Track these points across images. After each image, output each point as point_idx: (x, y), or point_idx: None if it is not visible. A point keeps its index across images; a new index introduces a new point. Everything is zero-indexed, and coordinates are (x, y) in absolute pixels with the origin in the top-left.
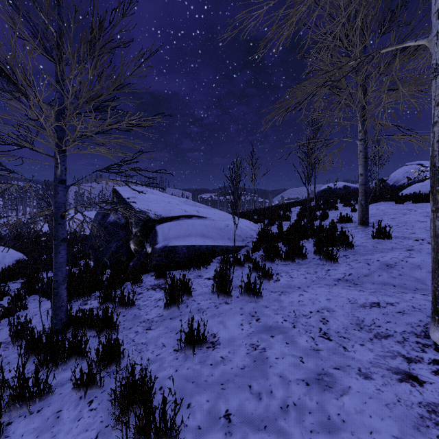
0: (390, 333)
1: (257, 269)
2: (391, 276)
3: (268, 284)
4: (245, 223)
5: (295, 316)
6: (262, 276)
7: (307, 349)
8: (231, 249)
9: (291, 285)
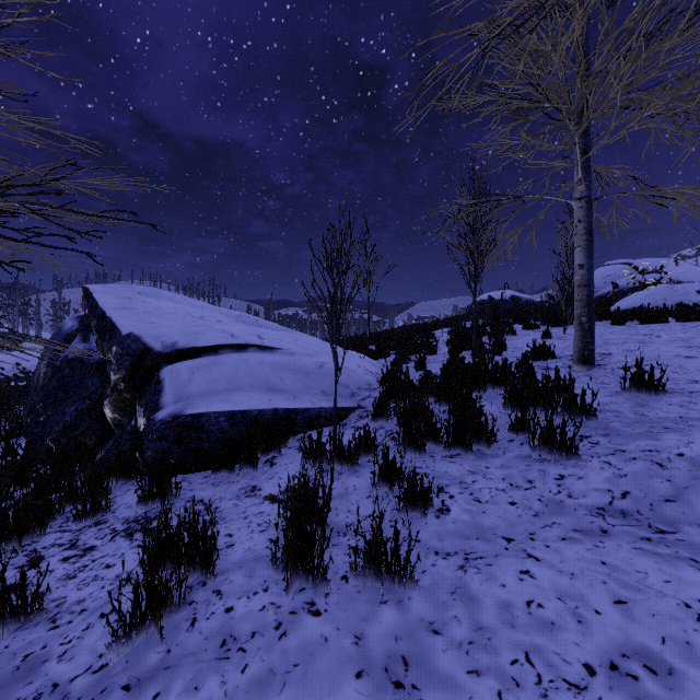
0: None
1: (392, 480)
2: None
3: (423, 523)
4: (356, 359)
5: (541, 690)
6: (406, 500)
7: None
8: (328, 415)
9: (484, 526)
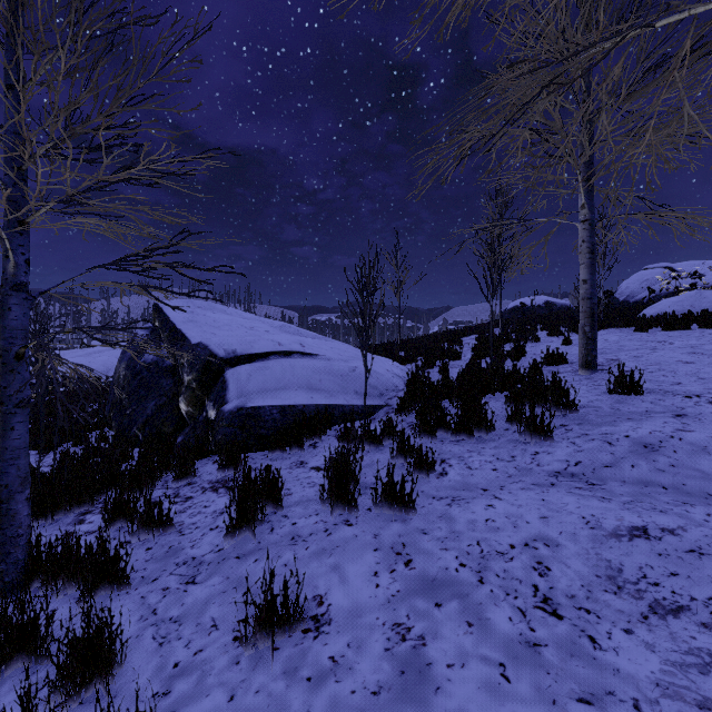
0: (683, 603)
1: (406, 453)
2: (655, 467)
3: (427, 481)
4: (385, 364)
5: (481, 555)
6: (415, 465)
7: (514, 642)
8: (360, 411)
9: (470, 483)
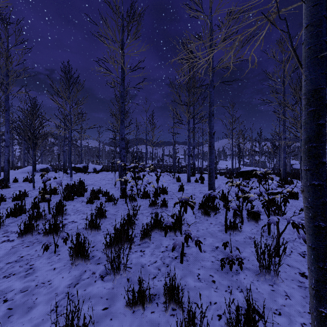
0: None
1: None
2: None
3: None
4: None
5: None
6: None
7: None
8: None
9: None
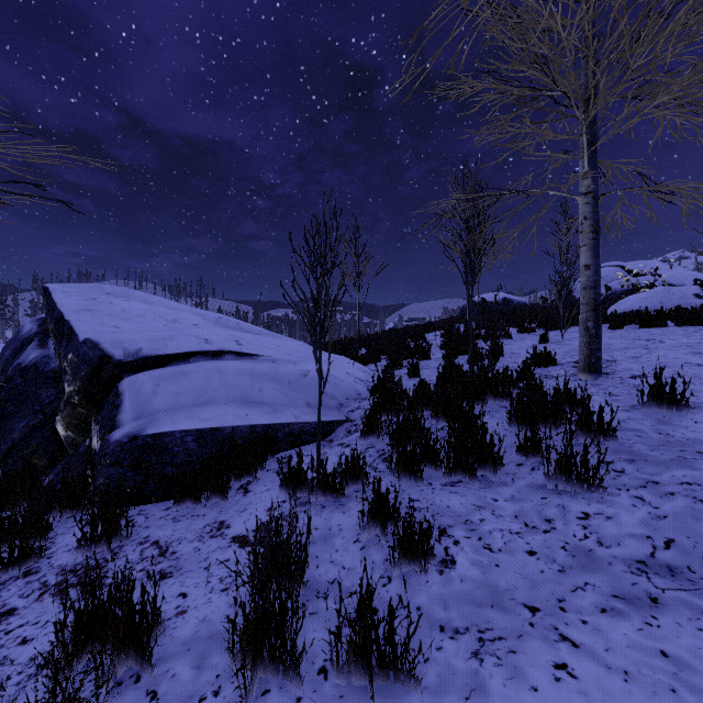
0: None
1: (384, 522)
2: None
3: (423, 582)
4: (345, 365)
5: None
6: (402, 551)
7: None
8: (313, 430)
9: (499, 587)
